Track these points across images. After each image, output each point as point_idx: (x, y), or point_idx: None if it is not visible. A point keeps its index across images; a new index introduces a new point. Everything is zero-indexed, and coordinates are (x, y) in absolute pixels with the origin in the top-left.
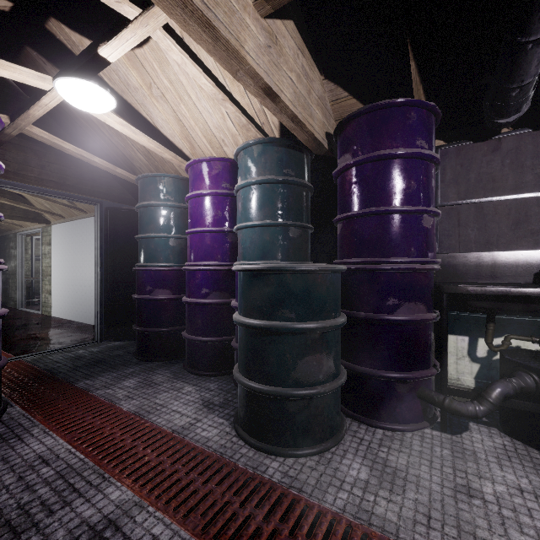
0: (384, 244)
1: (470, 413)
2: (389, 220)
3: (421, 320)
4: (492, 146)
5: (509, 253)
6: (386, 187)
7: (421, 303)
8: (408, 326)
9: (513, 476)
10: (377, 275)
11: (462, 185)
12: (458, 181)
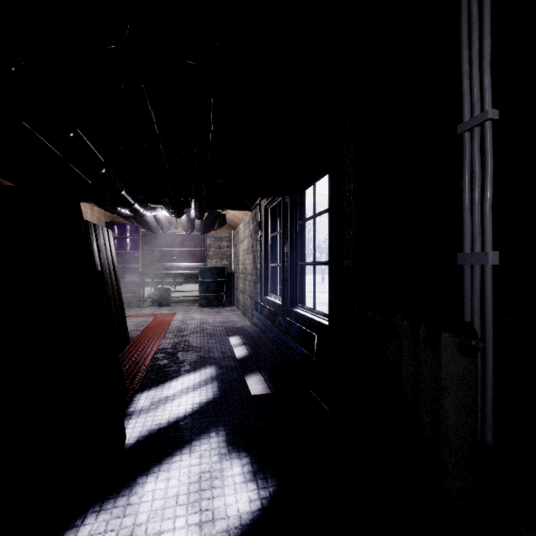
0: (124, 261)
1: (144, 300)
2: (125, 255)
3: (134, 280)
4: (156, 235)
5: (160, 263)
6: (125, 246)
7: (134, 276)
8: (131, 282)
9: (150, 309)
10: (122, 269)
11: (149, 244)
12: (148, 243)
